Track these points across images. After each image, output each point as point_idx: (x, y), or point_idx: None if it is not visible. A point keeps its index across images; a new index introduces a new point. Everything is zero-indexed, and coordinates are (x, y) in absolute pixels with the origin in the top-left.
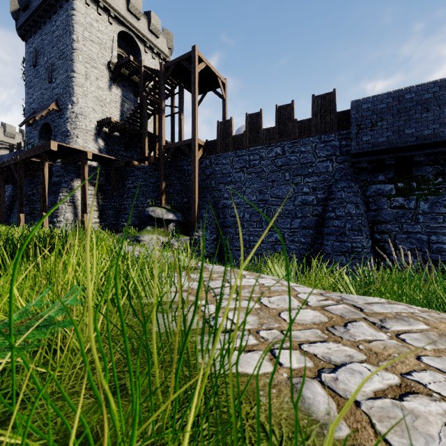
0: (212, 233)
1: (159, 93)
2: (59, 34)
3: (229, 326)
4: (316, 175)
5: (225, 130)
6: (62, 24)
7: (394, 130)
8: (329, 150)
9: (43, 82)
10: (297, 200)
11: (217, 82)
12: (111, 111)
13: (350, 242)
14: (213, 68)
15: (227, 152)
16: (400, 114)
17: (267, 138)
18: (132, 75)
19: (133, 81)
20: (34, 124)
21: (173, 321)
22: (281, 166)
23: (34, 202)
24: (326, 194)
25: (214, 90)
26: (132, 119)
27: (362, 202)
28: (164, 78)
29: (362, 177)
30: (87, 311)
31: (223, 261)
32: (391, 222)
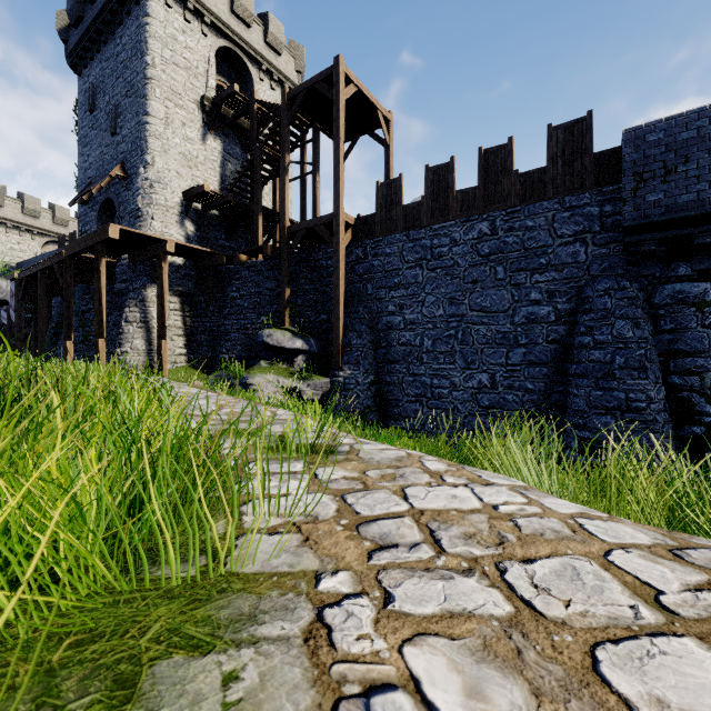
0: (368, 373)
1: (280, 142)
2: (126, 57)
3: None
4: (555, 269)
5: (390, 197)
6: (130, 41)
7: None
8: (580, 224)
9: (104, 135)
10: (518, 314)
11: (376, 118)
12: (205, 175)
13: (623, 390)
14: (369, 94)
15: (393, 235)
16: None
17: (464, 206)
18: (238, 117)
19: (240, 126)
20: (91, 201)
21: None
22: (488, 254)
23: (90, 323)
24: (574, 302)
25: (372, 133)
26: (238, 187)
27: (645, 316)
28: (289, 115)
29: (646, 270)
30: None
31: (386, 420)
32: (706, 354)
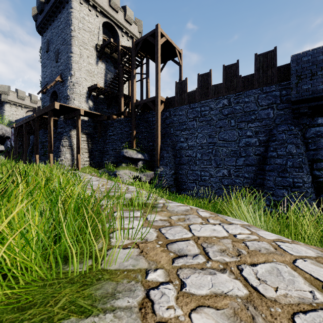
0: (171, 169)
1: (131, 64)
2: (62, 27)
3: None
4: (258, 121)
5: (181, 88)
6: (64, 20)
7: None
8: (271, 99)
9: (52, 62)
10: (241, 142)
11: (175, 52)
12: (97, 80)
13: (291, 177)
14: (172, 41)
15: (183, 106)
16: None
17: (216, 92)
18: (112, 53)
19: (113, 57)
20: (47, 92)
21: None
22: (227, 114)
23: (46, 146)
24: (267, 136)
25: (173, 59)
26: (112, 85)
27: (301, 143)
28: (135, 52)
29: (302, 121)
30: None
31: (179, 191)
32: None
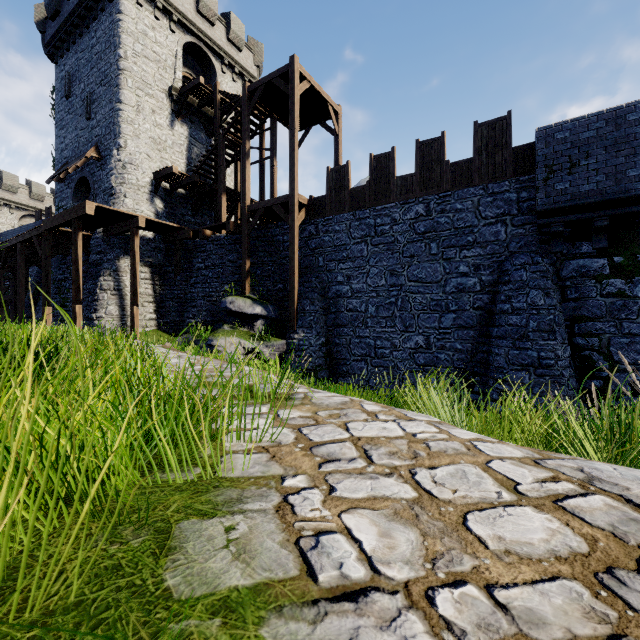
0: (320, 335)
1: (241, 130)
2: (100, 49)
3: (356, 571)
4: (480, 245)
5: (339, 181)
6: (104, 35)
7: (609, 172)
8: (501, 207)
9: (79, 119)
10: (449, 284)
11: (327, 111)
12: (173, 158)
13: (536, 349)
14: (321, 90)
15: (342, 214)
16: (618, 146)
17: (403, 191)
18: (203, 106)
19: (205, 114)
20: (67, 179)
21: (223, 550)
22: (424, 233)
23: (66, 290)
24: (496, 274)
25: (323, 124)
26: (203, 169)
27: (554, 287)
28: (249, 106)
29: (555, 247)
30: None
31: (335, 377)
32: (603, 319)
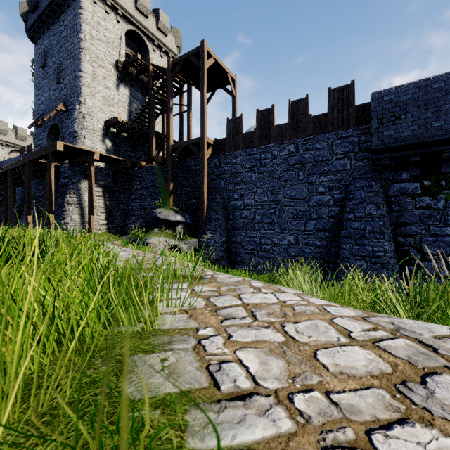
0: (222, 236)
1: (167, 91)
2: (67, 34)
3: (244, 383)
4: (333, 173)
5: (235, 128)
6: (70, 24)
7: (420, 123)
8: (347, 147)
9: (51, 83)
10: (311, 200)
11: (227, 79)
12: (118, 111)
13: (371, 245)
14: (222, 64)
15: (237, 151)
16: (427, 106)
17: (280, 135)
18: (139, 74)
19: (141, 80)
20: (43, 125)
21: (160, 372)
22: (294, 164)
23: (42, 204)
24: (343, 193)
25: (224, 88)
26: (140, 119)
27: (383, 202)
28: (172, 75)
29: (384, 175)
30: (10, 369)
31: (233, 265)
32: (417, 224)
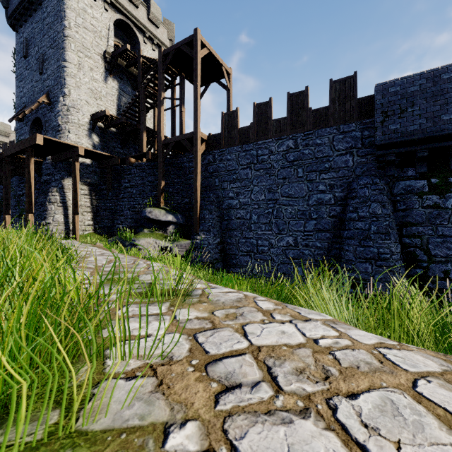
0: (216, 237)
1: (158, 84)
2: (50, 21)
3: None
4: (334, 170)
5: (230, 122)
6: (53, 10)
7: (428, 117)
8: (349, 142)
9: (34, 74)
10: (311, 199)
11: (221, 72)
12: (106, 104)
13: (376, 247)
14: (217, 55)
15: (232, 147)
16: (435, 98)
17: (278, 130)
18: (129, 66)
19: (131, 73)
20: (25, 119)
21: None
22: (293, 161)
23: (24, 203)
24: (345, 192)
25: (218, 81)
26: (129, 113)
27: (388, 201)
28: (163, 66)
29: (389, 172)
30: None
31: (228, 268)
32: (424, 224)
